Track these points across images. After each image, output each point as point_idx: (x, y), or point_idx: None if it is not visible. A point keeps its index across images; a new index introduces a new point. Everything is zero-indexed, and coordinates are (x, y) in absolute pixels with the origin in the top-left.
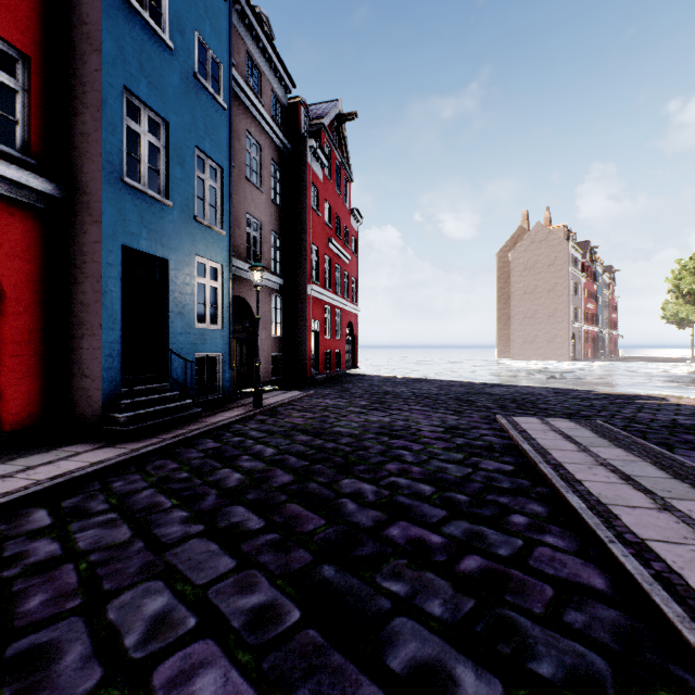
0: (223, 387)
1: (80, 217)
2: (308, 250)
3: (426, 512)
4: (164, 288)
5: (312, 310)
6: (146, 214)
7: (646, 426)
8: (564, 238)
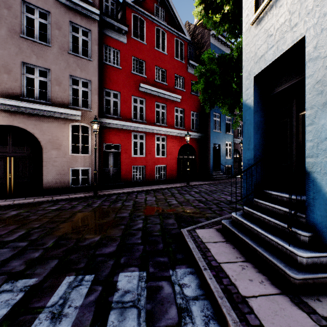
0: (231, 173)
1: (206, 139)
2: None
3: None
4: (219, 150)
5: None
6: (216, 136)
7: None
8: None
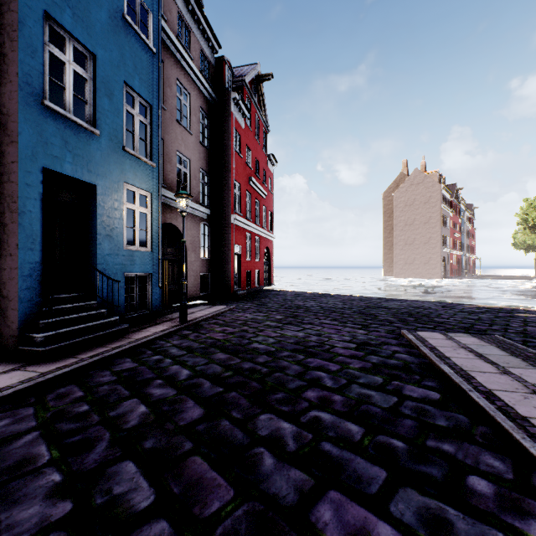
0: (152, 303)
1: None
2: (232, 185)
3: (360, 471)
4: (92, 211)
5: (235, 236)
6: (70, 139)
7: None
8: (436, 181)
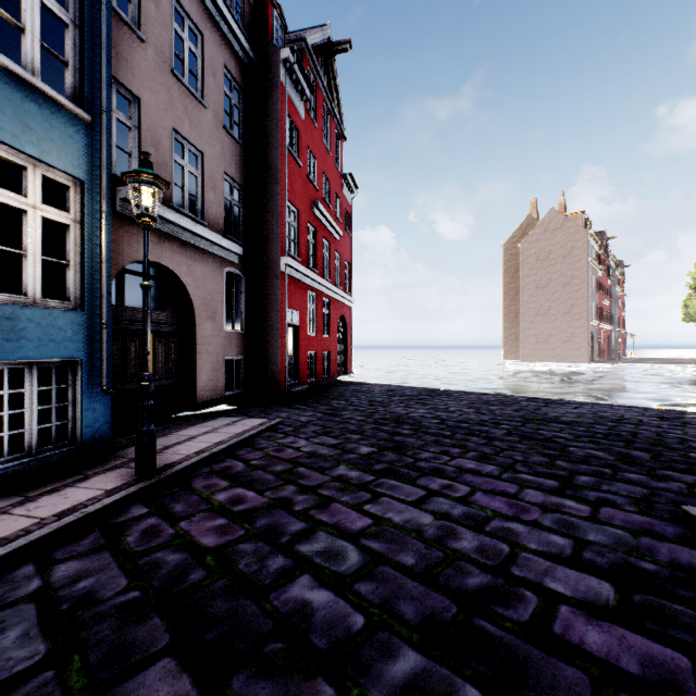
0: (83, 427)
1: None
2: (282, 208)
3: None
4: None
5: (288, 294)
6: None
7: None
8: (581, 225)
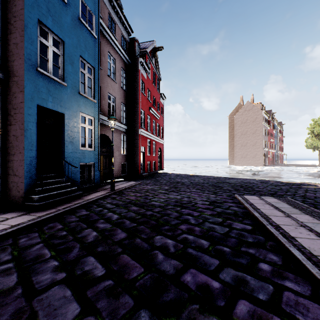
0: (95, 180)
1: (13, 89)
2: (139, 112)
3: (206, 261)
4: (62, 128)
5: (141, 141)
6: (51, 89)
7: (314, 200)
8: (260, 108)
